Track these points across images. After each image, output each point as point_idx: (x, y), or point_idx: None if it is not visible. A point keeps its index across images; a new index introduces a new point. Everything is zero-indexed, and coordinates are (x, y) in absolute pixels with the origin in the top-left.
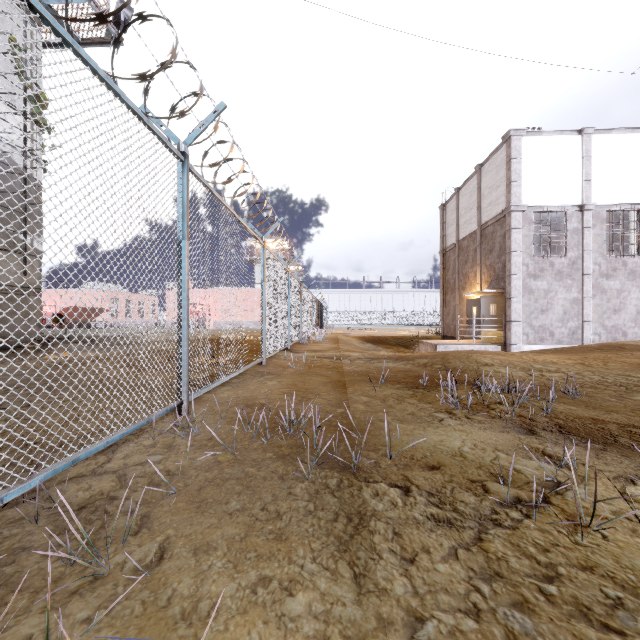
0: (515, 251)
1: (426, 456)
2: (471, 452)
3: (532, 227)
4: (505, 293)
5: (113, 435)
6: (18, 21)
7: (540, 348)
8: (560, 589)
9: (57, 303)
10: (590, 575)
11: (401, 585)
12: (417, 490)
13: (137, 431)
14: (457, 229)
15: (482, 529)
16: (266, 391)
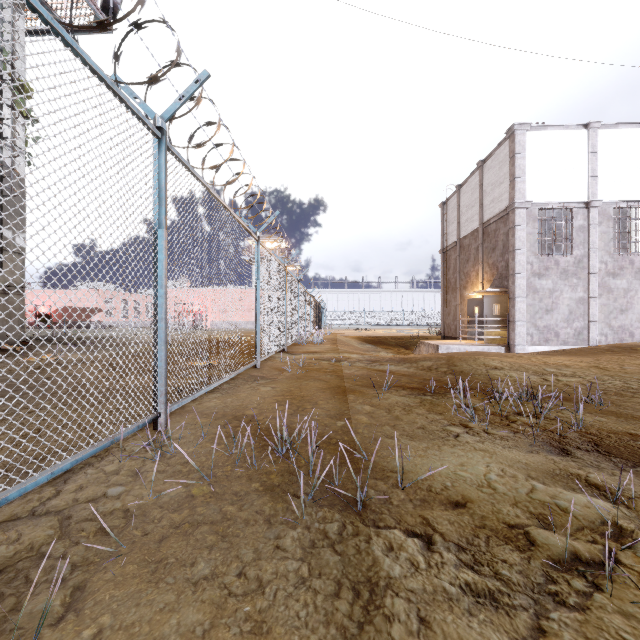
0: (519, 249)
1: (447, 487)
2: (500, 481)
3: (537, 224)
4: (509, 292)
5: (62, 463)
6: None
7: (545, 349)
8: None
9: (51, 303)
10: None
11: None
12: (442, 541)
13: (101, 452)
14: (458, 227)
15: (540, 610)
16: (258, 399)
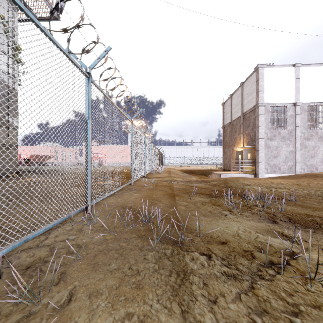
0: (261, 126)
1: (219, 236)
2: (243, 234)
3: (269, 114)
4: (255, 148)
5: (48, 225)
6: (5, 7)
7: (273, 176)
8: (303, 321)
9: (27, 153)
10: (319, 311)
11: (209, 318)
12: (215, 256)
13: (63, 221)
14: (231, 115)
15: (253, 281)
16: (133, 199)
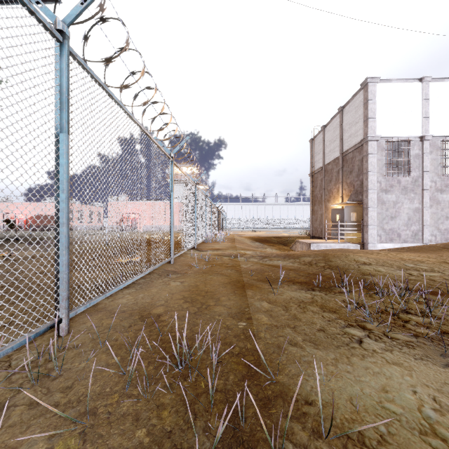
0: (371, 171)
1: (383, 438)
2: (445, 424)
3: (384, 153)
4: (363, 204)
5: None
6: None
7: (390, 246)
8: None
9: (27, 212)
10: None
11: None
12: None
13: None
14: (323, 156)
15: None
16: (167, 295)
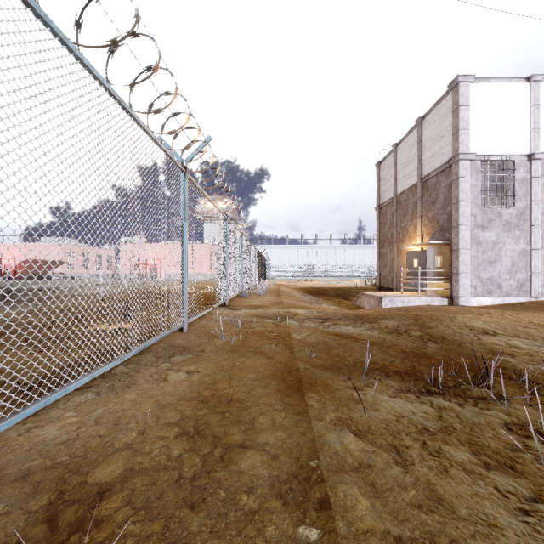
0: (463, 201)
1: None
2: None
3: (480, 176)
4: (451, 244)
5: None
6: None
7: (488, 301)
8: None
9: (16, 256)
10: None
11: None
12: None
13: None
14: (395, 184)
15: None
16: (149, 412)
